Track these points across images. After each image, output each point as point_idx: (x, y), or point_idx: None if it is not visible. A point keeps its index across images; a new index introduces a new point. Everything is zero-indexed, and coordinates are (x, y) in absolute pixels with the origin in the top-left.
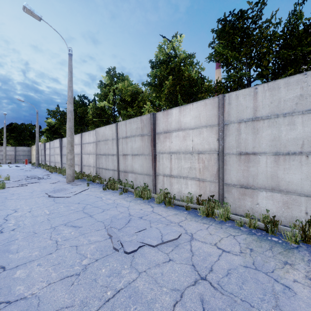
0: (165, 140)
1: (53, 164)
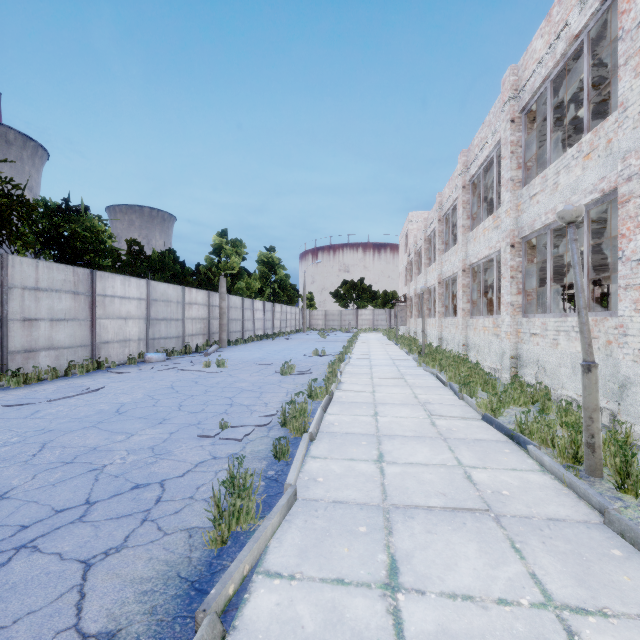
0: None
1: None
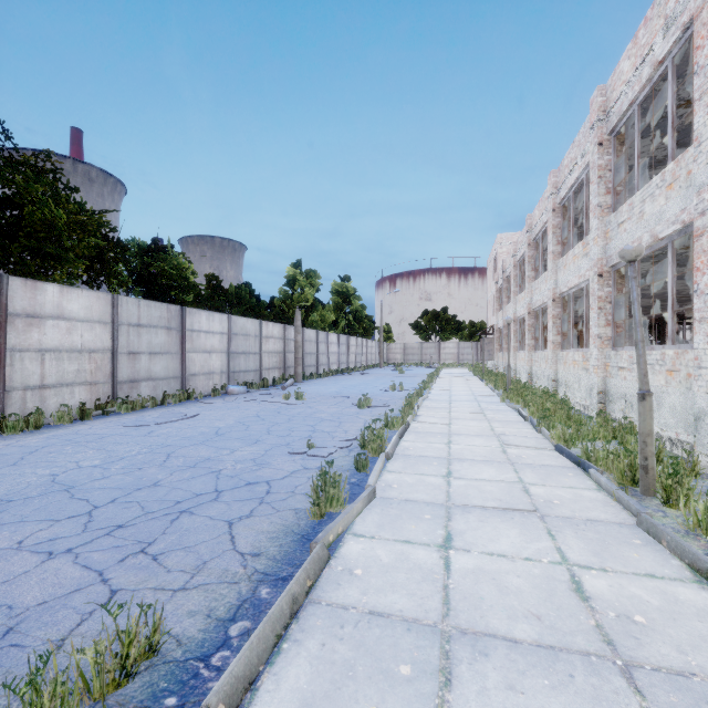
0: (30, 329)
1: None
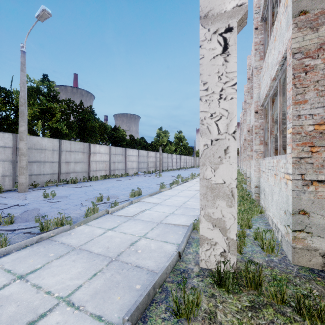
0: (94, 156)
1: None
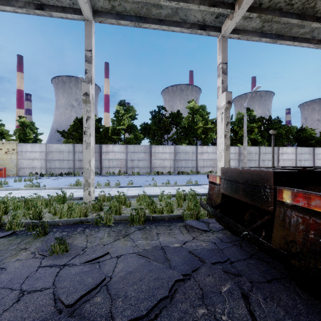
0: (282, 156)
1: (141, 169)
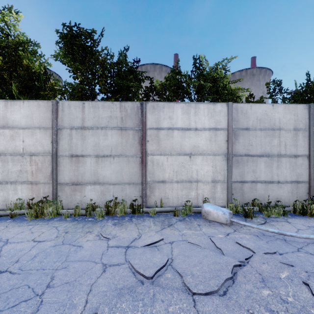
0: None
1: None
